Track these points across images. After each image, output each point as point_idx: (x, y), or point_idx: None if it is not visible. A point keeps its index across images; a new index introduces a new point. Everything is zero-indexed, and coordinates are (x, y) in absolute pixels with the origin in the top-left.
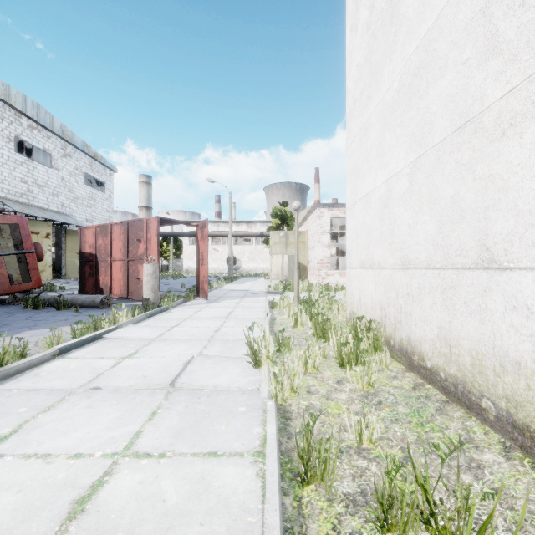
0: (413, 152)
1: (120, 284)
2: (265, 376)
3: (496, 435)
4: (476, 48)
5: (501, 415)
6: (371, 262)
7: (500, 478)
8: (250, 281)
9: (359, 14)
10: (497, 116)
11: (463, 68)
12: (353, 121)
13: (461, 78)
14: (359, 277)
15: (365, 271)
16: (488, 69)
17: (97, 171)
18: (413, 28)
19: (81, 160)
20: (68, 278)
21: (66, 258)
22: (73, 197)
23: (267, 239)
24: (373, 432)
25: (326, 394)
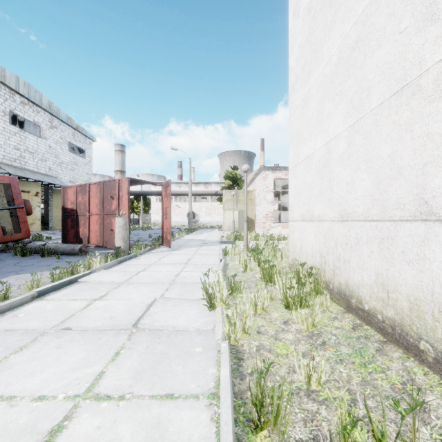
0: (351, 117)
1: (97, 235)
2: (219, 318)
3: (436, 376)
4: (414, 16)
5: (440, 358)
6: (312, 215)
7: None
8: (206, 232)
9: (300, 1)
10: (436, 78)
11: (401, 37)
12: (295, 94)
13: (398, 47)
14: (301, 228)
15: (306, 223)
16: (427, 35)
17: (79, 141)
18: (351, 7)
19: (65, 131)
20: (55, 230)
21: (53, 213)
22: (58, 162)
23: (221, 197)
24: (321, 375)
25: (274, 335)
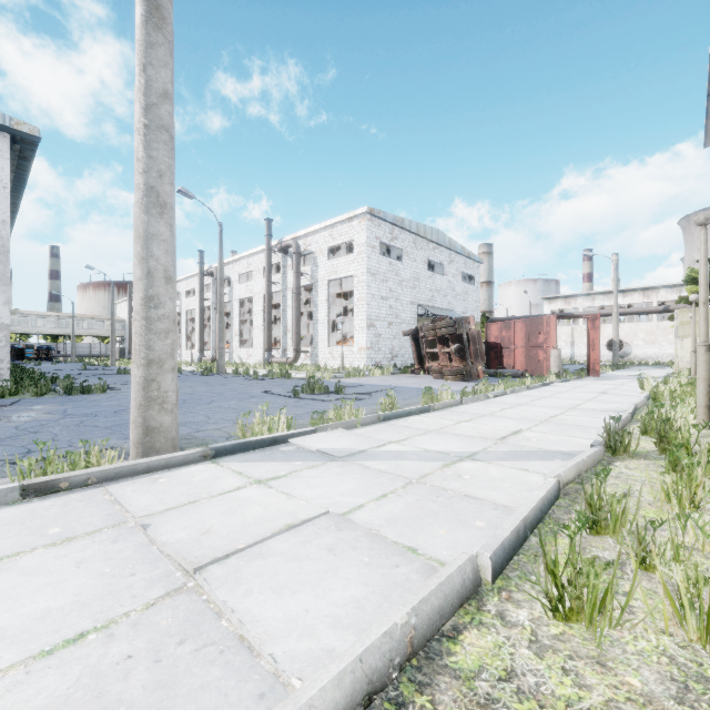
0: None
1: (522, 365)
2: (646, 390)
3: None
4: None
5: None
6: None
7: None
8: (645, 370)
9: None
10: None
11: None
12: None
13: None
14: None
15: None
16: None
17: (468, 268)
18: None
19: (459, 262)
20: None
21: None
22: (454, 295)
23: None
24: None
25: None
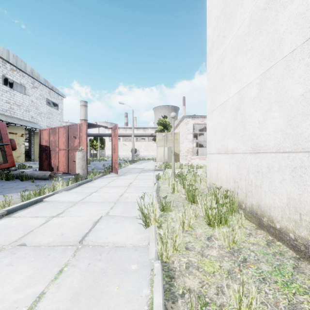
0: (262, 66)
1: (64, 164)
2: (153, 237)
3: None
4: None
5: None
6: (226, 149)
7: None
8: (144, 162)
9: None
10: None
11: None
12: (211, 56)
13: None
14: (217, 159)
15: (221, 155)
16: None
17: (53, 97)
18: None
19: (43, 90)
20: (36, 161)
21: (34, 149)
22: (38, 112)
23: (155, 138)
24: (252, 301)
25: (201, 251)
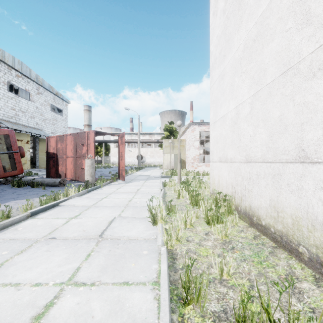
0: (253, 89)
1: (71, 172)
2: (160, 231)
3: (309, 270)
4: (295, 21)
5: (312, 257)
6: (226, 158)
7: (314, 300)
8: (151, 169)
9: (218, 4)
10: (310, 64)
11: (286, 34)
12: (214, 71)
13: (285, 41)
14: (218, 167)
15: (222, 163)
16: (303, 34)
17: (58, 103)
18: (253, 11)
19: (48, 96)
20: (40, 168)
21: (39, 156)
22: (43, 119)
23: (161, 144)
24: (230, 269)
25: (198, 242)
